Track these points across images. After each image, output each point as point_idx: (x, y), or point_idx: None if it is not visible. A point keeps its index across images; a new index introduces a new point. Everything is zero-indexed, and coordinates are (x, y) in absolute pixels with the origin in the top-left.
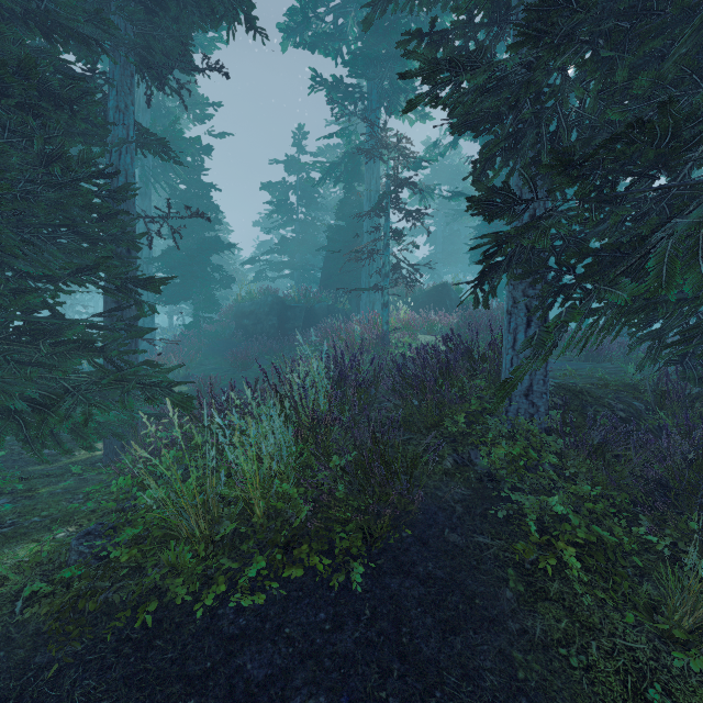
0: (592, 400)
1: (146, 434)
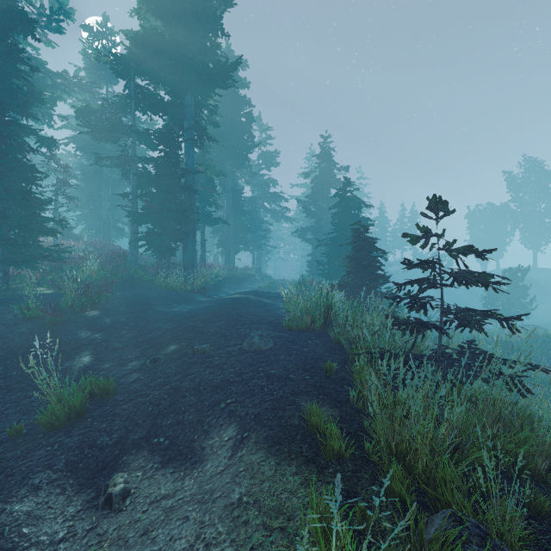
0: (145, 266)
1: (12, 275)
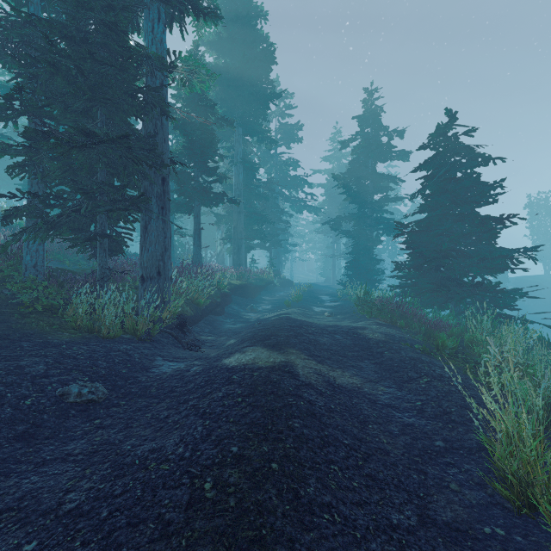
0: (72, 273)
1: None
